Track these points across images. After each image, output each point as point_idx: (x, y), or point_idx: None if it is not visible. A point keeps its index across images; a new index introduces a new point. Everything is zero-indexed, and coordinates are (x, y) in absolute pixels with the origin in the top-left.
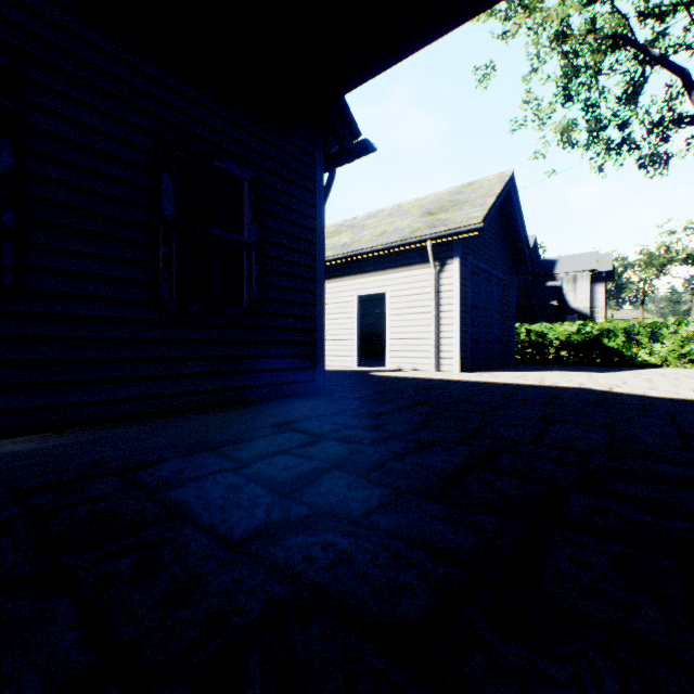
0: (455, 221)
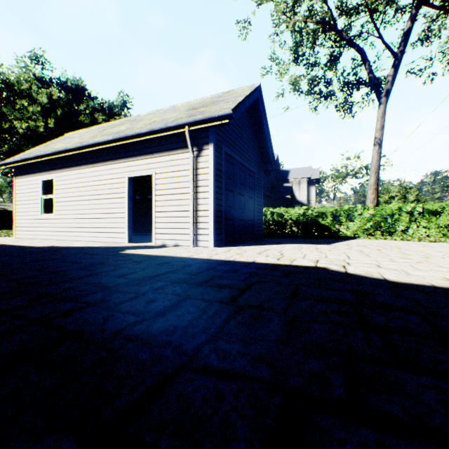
0: (211, 111)
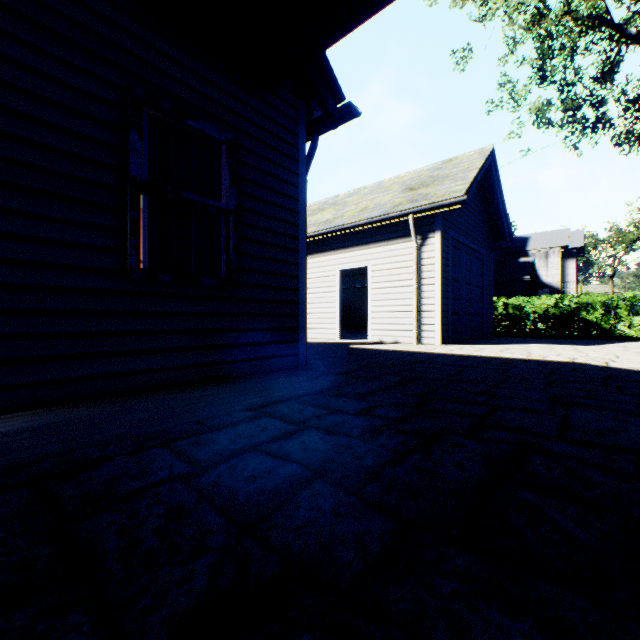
0: (437, 195)
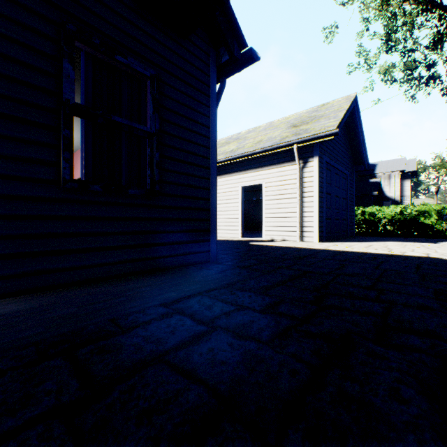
0: (315, 129)
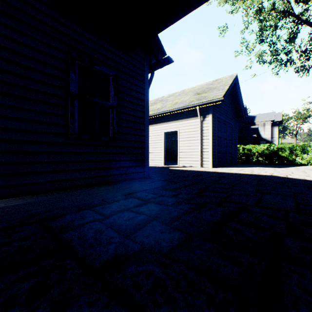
0: (210, 97)
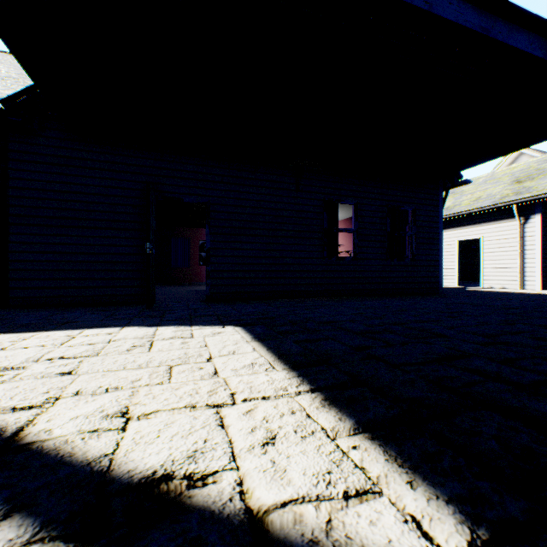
0: (537, 189)
